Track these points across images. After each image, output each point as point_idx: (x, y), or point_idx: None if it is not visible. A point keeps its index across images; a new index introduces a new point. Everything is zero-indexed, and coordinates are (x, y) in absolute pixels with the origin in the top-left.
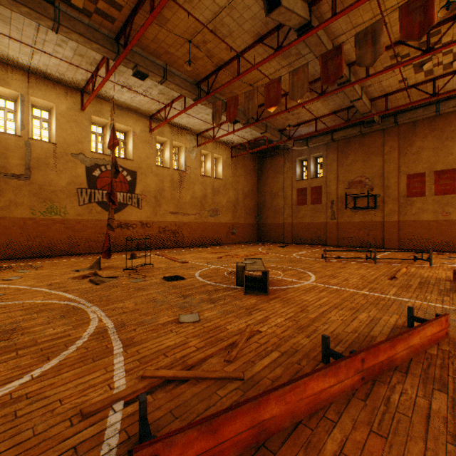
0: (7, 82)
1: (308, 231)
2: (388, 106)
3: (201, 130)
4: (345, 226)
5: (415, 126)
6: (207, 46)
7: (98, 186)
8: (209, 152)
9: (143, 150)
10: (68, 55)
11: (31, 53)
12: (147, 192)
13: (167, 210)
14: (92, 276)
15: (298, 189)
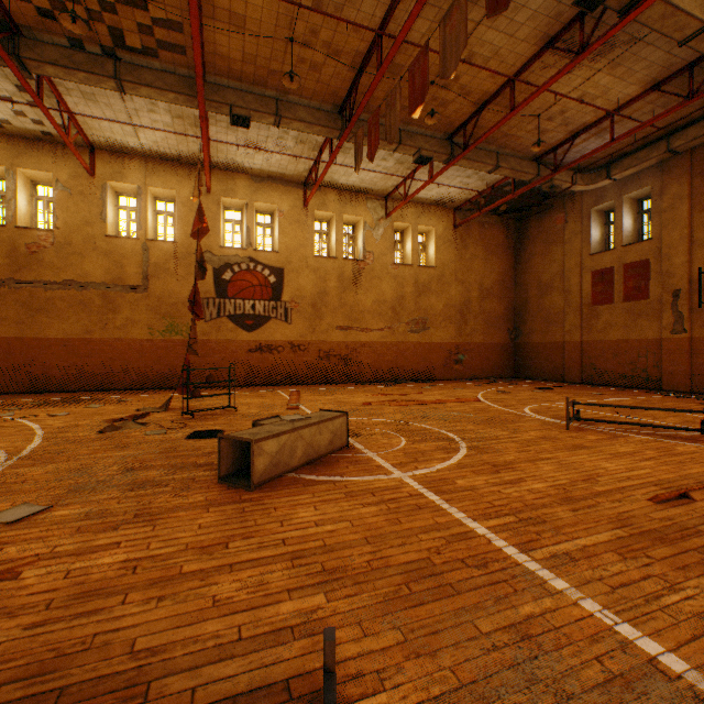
0: (124, 175)
1: (617, 358)
2: None
3: (387, 188)
4: None
5: None
6: (322, 38)
7: (229, 293)
8: (408, 223)
9: (294, 236)
10: (167, 121)
11: (135, 132)
12: (299, 297)
13: (333, 324)
14: (130, 420)
15: (593, 271)
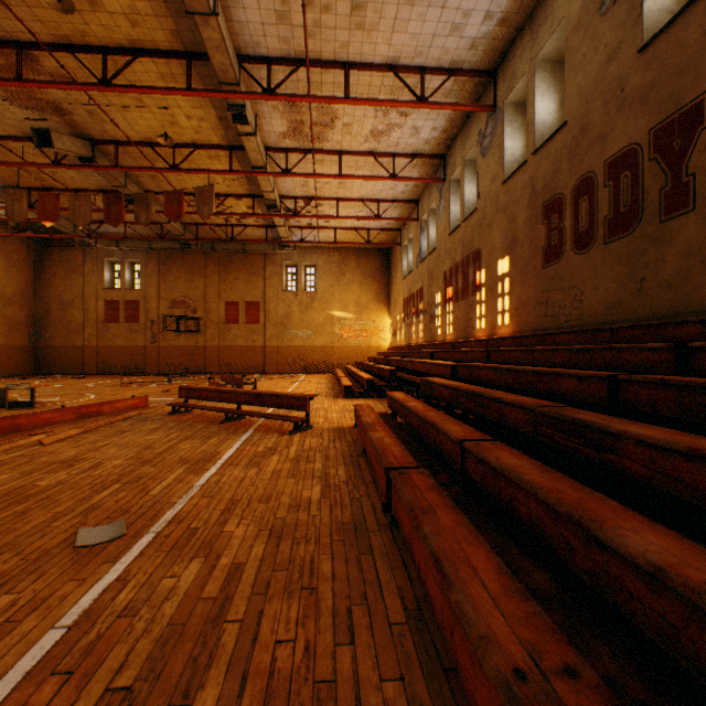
0: None
1: (123, 357)
2: (205, 233)
3: None
4: (168, 350)
5: (232, 256)
6: None
7: None
8: None
9: None
10: None
11: None
12: None
13: None
14: None
15: (107, 300)
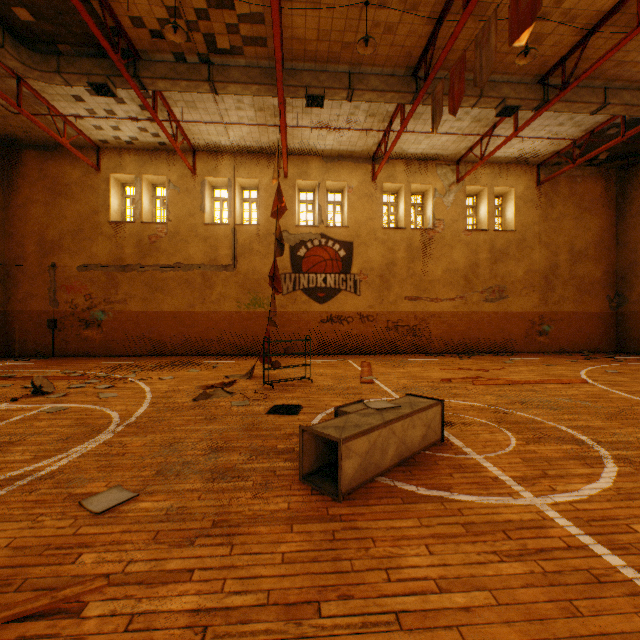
0: (218, 171)
1: None
2: None
3: (459, 151)
4: None
5: None
6: None
7: (303, 268)
8: (482, 186)
9: (362, 210)
10: (251, 116)
11: (226, 131)
12: (367, 269)
13: (401, 295)
14: (220, 387)
15: None
